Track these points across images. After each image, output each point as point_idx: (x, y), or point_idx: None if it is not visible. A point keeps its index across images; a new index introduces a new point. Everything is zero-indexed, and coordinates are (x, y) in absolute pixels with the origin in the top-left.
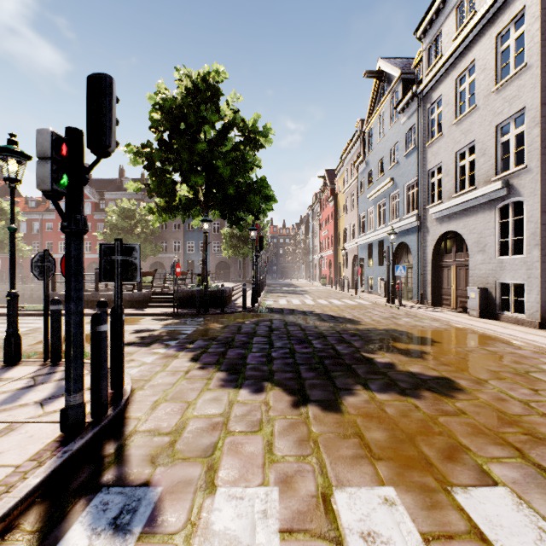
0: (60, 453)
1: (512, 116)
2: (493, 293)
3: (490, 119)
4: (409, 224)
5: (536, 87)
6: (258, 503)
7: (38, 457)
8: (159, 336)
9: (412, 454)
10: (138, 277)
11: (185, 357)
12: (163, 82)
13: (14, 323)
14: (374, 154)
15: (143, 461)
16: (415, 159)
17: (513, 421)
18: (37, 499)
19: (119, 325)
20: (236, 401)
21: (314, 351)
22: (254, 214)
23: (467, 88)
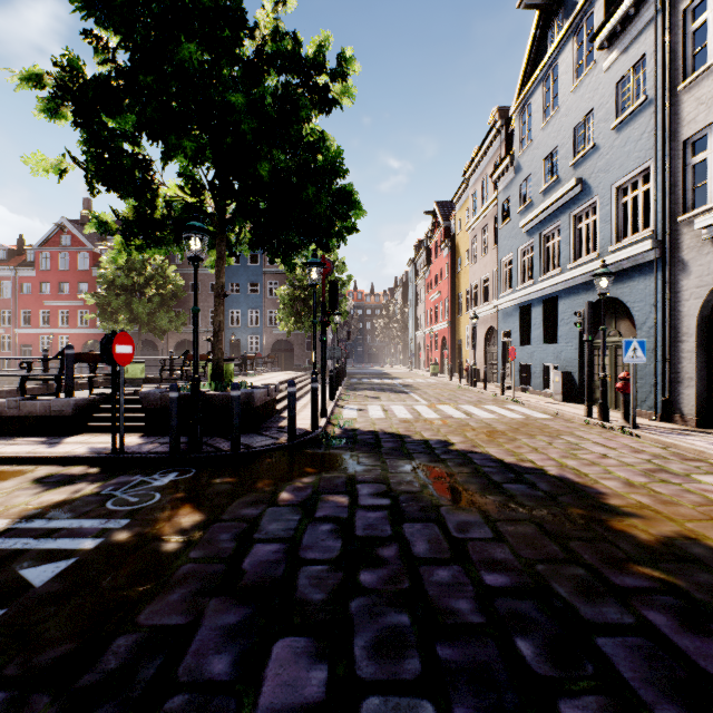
0: None
1: None
2: None
3: None
4: (627, 260)
5: None
6: None
7: None
8: None
9: None
10: None
11: None
12: None
13: None
14: (533, 149)
15: None
16: (643, 125)
17: None
18: None
19: None
20: None
21: None
22: (320, 241)
23: None
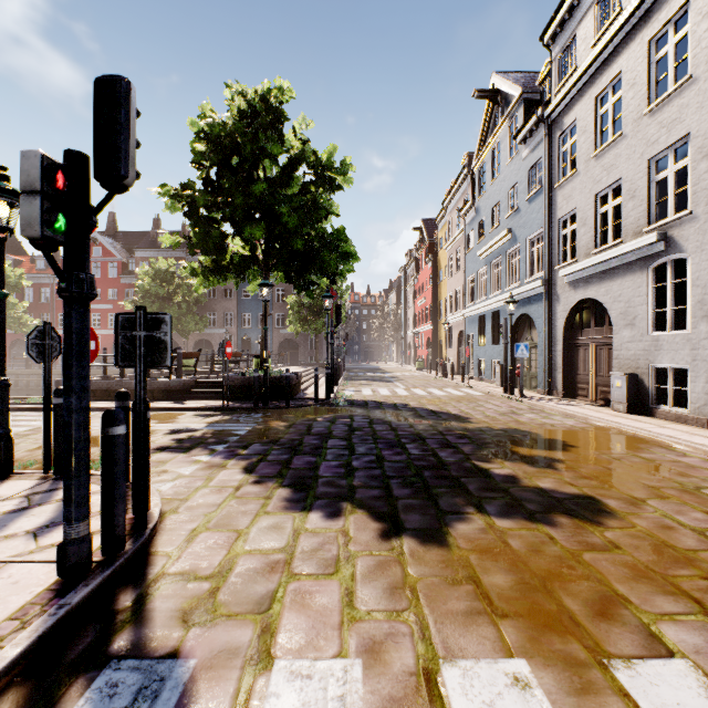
0: (54, 608)
1: (671, 146)
2: (646, 380)
3: (642, 151)
4: (532, 290)
5: (703, 107)
6: (333, 685)
7: (22, 615)
8: (203, 438)
9: (549, 608)
10: (169, 360)
11: (236, 468)
12: (209, 103)
13: (3, 422)
14: (486, 199)
15: (171, 620)
16: (540, 204)
17: (686, 558)
18: (17, 678)
19: (143, 426)
20: (304, 530)
21: (409, 458)
22: (329, 277)
23: (611, 110)
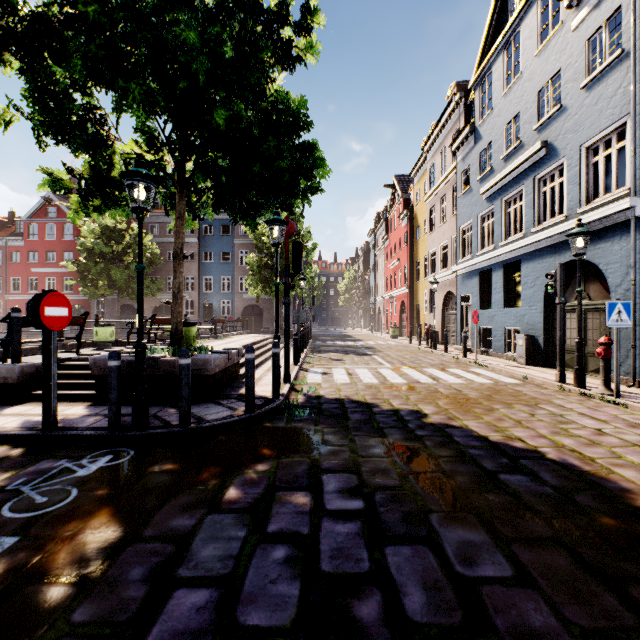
0: None
1: None
2: None
3: None
4: (599, 220)
5: None
6: None
7: None
8: None
9: None
10: None
11: None
12: None
13: None
14: (494, 117)
15: None
16: (619, 80)
17: None
18: None
19: None
20: None
21: None
22: (284, 202)
23: None
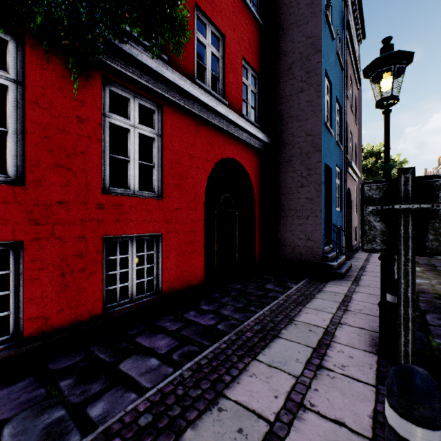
0: None
1: None
2: None
3: None
4: None
5: None
6: None
7: None
8: None
9: None
10: None
11: None
12: None
13: None
14: None
15: None
16: None
17: None
18: None
19: None
20: None
21: None
22: None
23: None
